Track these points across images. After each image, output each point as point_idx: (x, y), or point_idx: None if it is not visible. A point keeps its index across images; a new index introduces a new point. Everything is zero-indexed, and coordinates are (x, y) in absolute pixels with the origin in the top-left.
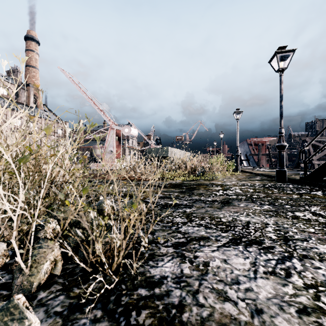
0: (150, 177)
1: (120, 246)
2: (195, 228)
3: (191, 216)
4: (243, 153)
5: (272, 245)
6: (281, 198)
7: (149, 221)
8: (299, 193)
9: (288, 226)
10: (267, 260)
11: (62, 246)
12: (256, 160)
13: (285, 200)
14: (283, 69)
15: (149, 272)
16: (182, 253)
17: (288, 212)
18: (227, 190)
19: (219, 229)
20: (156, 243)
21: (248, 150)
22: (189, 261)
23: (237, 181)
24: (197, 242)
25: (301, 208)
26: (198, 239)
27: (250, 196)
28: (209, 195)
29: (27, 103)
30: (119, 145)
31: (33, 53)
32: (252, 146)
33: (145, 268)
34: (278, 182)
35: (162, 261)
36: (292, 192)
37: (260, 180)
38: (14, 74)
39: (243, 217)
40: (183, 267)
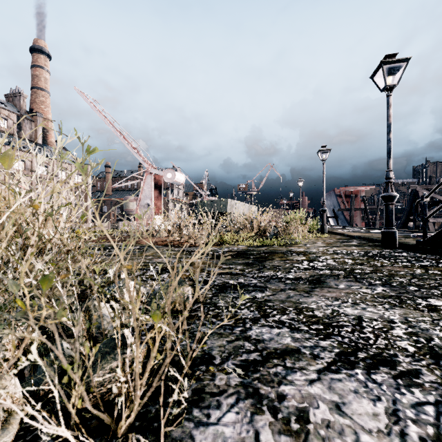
0: (201, 241)
1: (135, 387)
2: (274, 330)
3: (265, 306)
4: (329, 208)
5: (415, 367)
6: (399, 274)
7: (197, 317)
8: (421, 265)
9: (428, 327)
10: (416, 404)
11: (32, 376)
12: (348, 217)
13: (405, 277)
14: (392, 86)
15: (192, 439)
16: (255, 387)
17: (417, 298)
18: (314, 261)
19: (314, 332)
20: (208, 364)
21: (337, 203)
22: (270, 408)
23: (325, 246)
24: (281, 360)
25: (435, 291)
26: (281, 354)
27: (351, 271)
28: (289, 270)
29: (33, 138)
30: (159, 197)
31: (42, 70)
32: (342, 198)
33: (184, 427)
34: (384, 248)
35: (217, 407)
36: (410, 265)
37: (358, 246)
38: (15, 99)
39: (349, 308)
40: (258, 425)
